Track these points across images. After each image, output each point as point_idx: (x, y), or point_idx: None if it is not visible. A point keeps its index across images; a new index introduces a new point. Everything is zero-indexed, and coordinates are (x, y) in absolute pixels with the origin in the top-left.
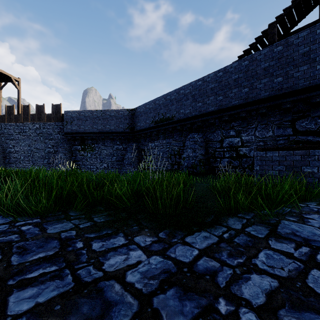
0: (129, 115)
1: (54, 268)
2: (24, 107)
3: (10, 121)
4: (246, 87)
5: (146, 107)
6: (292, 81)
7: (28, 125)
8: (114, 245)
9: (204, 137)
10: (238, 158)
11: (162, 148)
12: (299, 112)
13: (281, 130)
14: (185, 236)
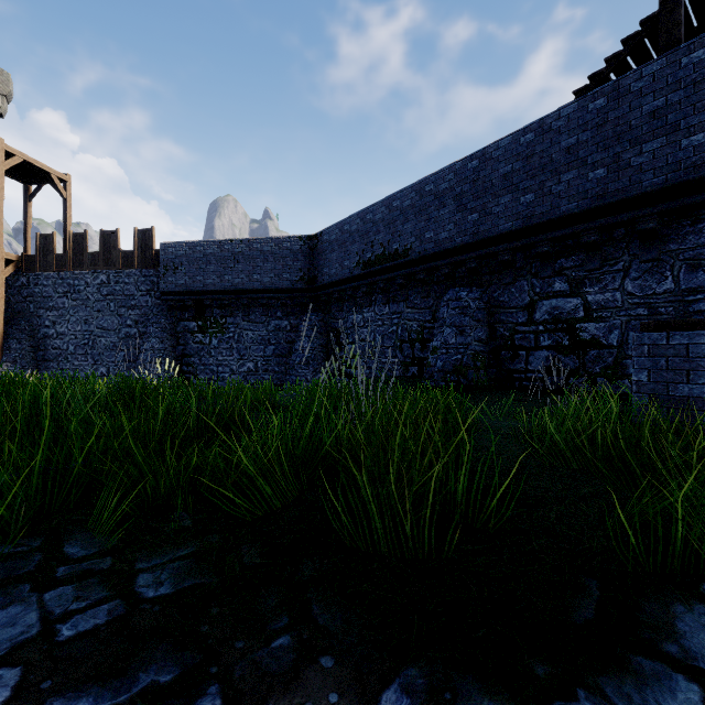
0: (304, 251)
1: None
2: (76, 236)
3: (47, 269)
4: (599, 167)
5: (343, 230)
6: None
7: (83, 277)
8: None
9: (485, 297)
10: (575, 350)
11: (381, 325)
12: None
13: (699, 274)
14: None
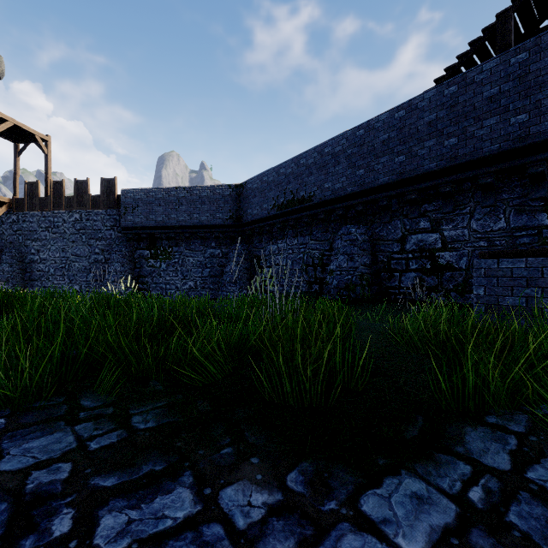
0: (232, 196)
1: None
2: (55, 184)
3: (33, 209)
4: (452, 136)
5: (262, 181)
6: None
7: (61, 215)
8: (161, 525)
9: (369, 232)
10: (435, 272)
11: (292, 253)
12: None
13: (524, 217)
14: (360, 491)
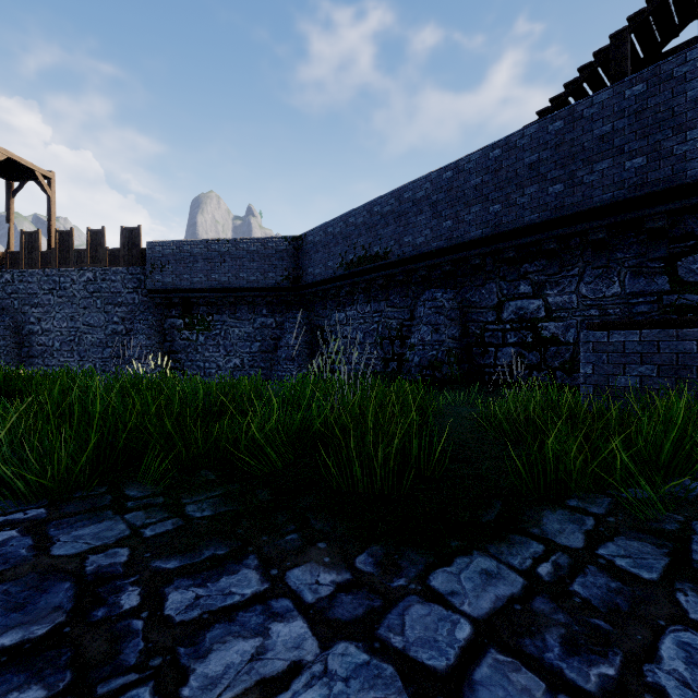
0: (289, 251)
1: (33, 694)
2: (62, 234)
3: (32, 266)
4: (557, 182)
5: (326, 232)
6: (669, 165)
7: (69, 274)
8: (229, 600)
9: (458, 298)
10: (538, 347)
11: (363, 323)
12: (687, 237)
13: (641, 280)
14: (430, 570)
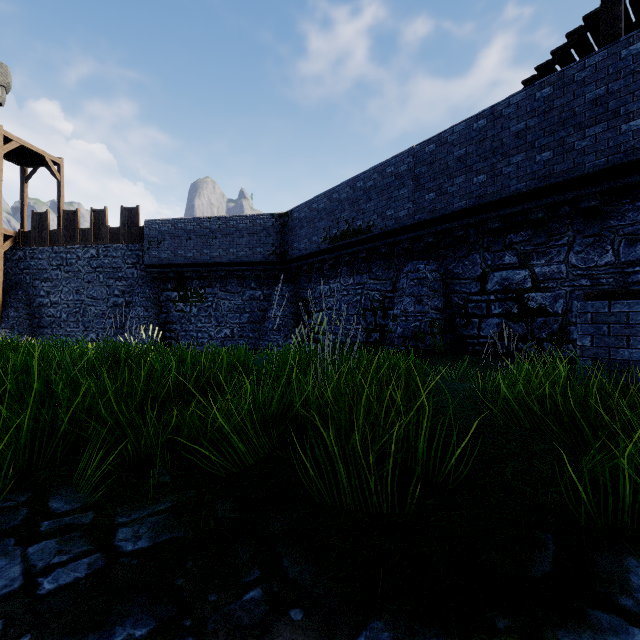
0: (276, 227)
1: None
2: (68, 214)
3: (42, 244)
4: (546, 150)
5: (311, 209)
6: None
7: (75, 251)
8: None
9: (441, 269)
10: (524, 318)
11: (346, 295)
12: None
13: (638, 248)
14: None
